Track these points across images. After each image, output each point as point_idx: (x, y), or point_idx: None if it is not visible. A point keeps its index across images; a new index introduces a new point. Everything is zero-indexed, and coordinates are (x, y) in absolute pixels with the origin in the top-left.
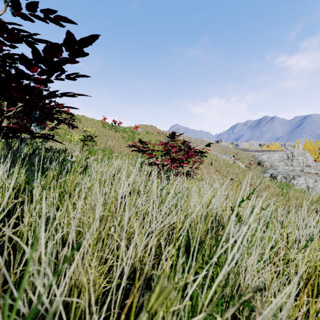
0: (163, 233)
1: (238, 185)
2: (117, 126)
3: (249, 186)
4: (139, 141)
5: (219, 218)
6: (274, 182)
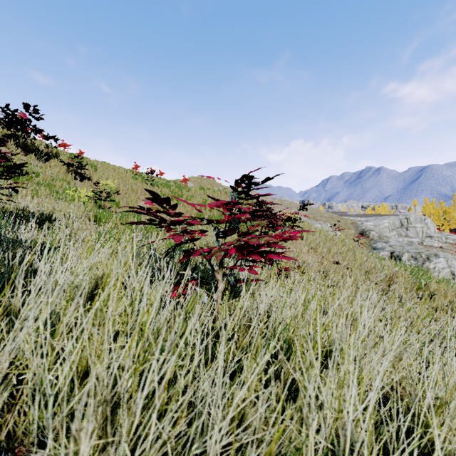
0: None
1: None
2: (156, 178)
3: (366, 274)
4: (151, 198)
5: None
6: (401, 266)
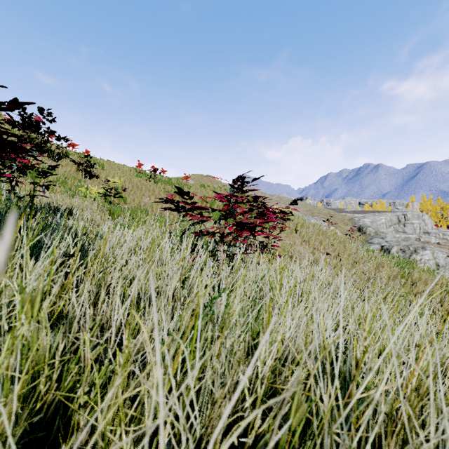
0: (214, 446)
1: (448, 313)
2: (159, 175)
3: (354, 264)
4: (176, 192)
5: (359, 379)
6: (388, 257)
